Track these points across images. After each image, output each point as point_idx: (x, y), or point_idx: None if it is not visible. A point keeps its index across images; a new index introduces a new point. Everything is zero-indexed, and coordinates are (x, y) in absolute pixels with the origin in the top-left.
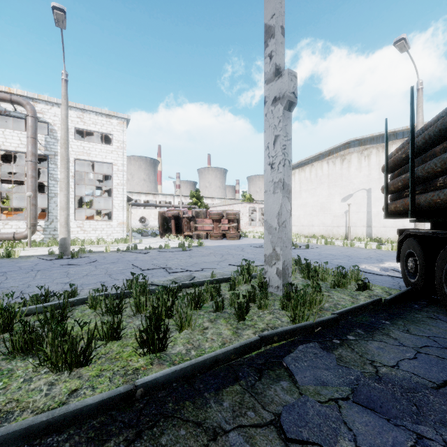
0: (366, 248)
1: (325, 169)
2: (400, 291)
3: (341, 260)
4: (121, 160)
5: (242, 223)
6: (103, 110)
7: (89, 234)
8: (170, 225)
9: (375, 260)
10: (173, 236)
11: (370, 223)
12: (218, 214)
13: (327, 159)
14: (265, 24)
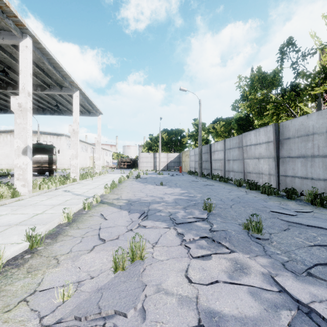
0: None
1: (9, 138)
2: None
3: None
4: None
5: None
6: None
7: None
8: None
9: None
10: None
11: None
12: None
13: (10, 134)
14: None
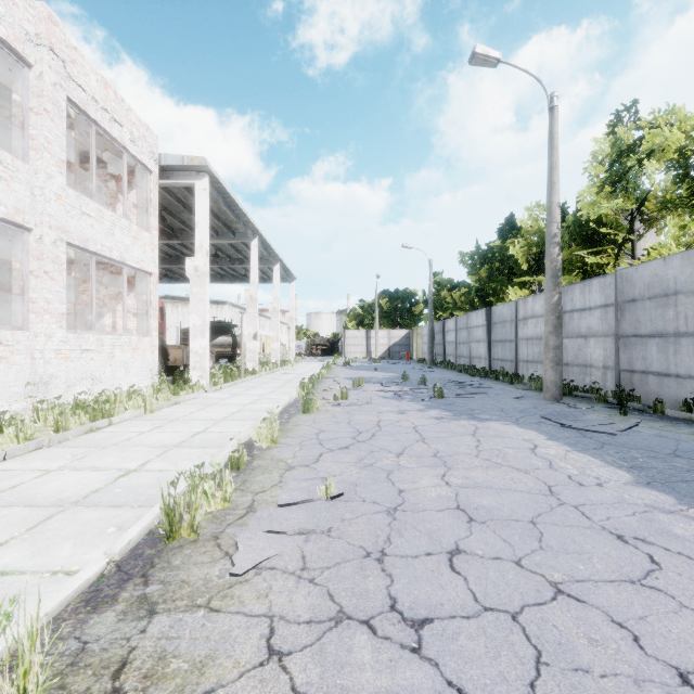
0: None
1: None
2: None
3: None
4: None
5: None
6: None
7: None
8: None
9: None
10: None
11: None
12: None
13: None
14: None
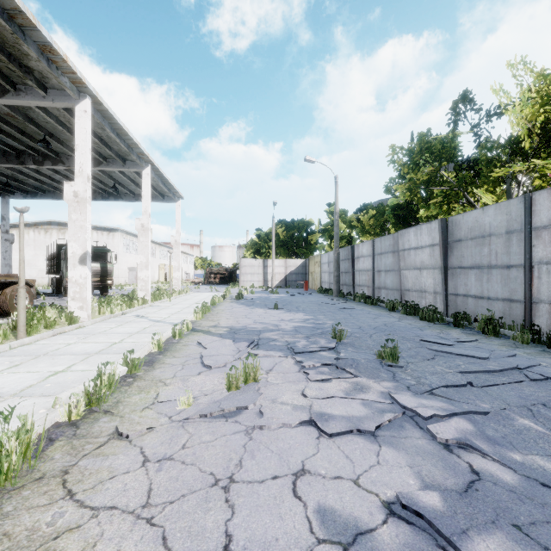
0: None
1: (32, 235)
2: (48, 293)
3: None
4: None
5: None
6: None
7: None
8: None
9: None
10: None
11: None
12: None
13: (34, 228)
14: (2, 214)
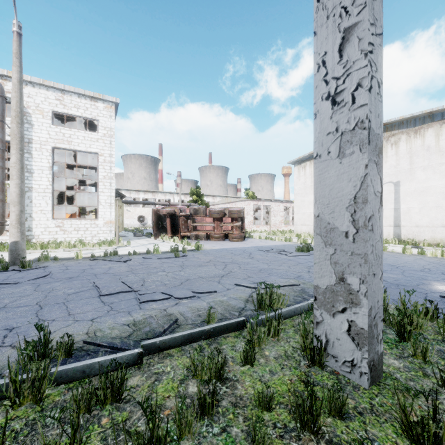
0: (405, 254)
1: None
2: None
3: (393, 275)
4: (108, 149)
5: (246, 222)
6: (87, 92)
7: (70, 234)
8: (165, 224)
9: (442, 275)
10: (168, 237)
11: (398, 222)
12: (220, 212)
13: None
14: None
